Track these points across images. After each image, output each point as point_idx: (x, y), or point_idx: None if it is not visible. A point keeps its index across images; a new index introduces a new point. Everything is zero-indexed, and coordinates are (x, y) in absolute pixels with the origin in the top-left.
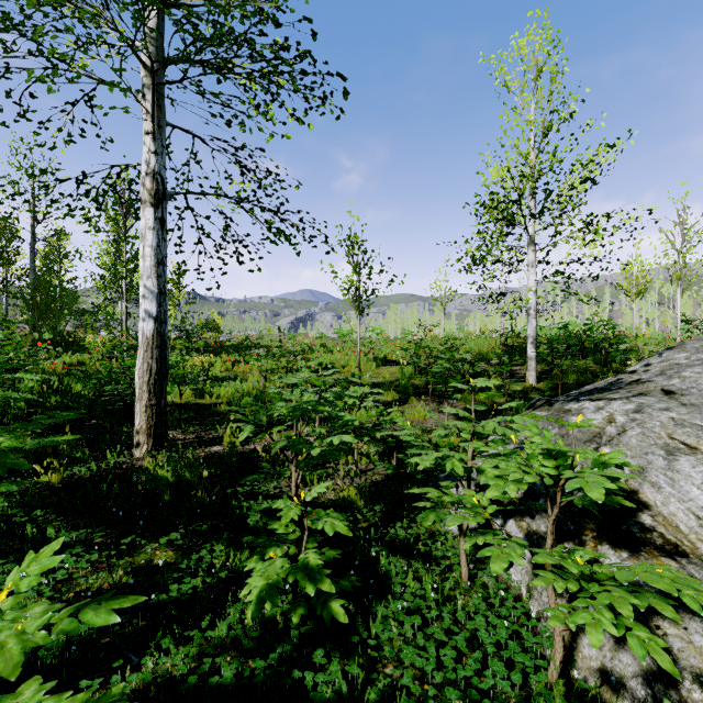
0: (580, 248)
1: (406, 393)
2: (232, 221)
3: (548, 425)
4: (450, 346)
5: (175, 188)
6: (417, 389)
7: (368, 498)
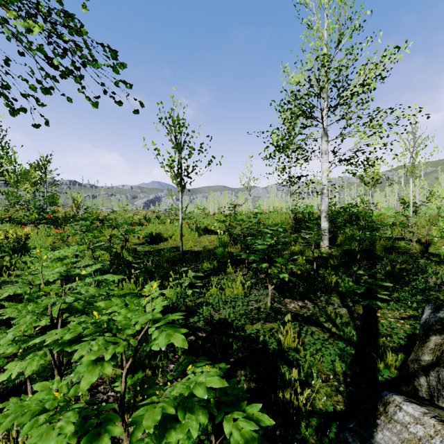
0: (366, 139)
1: (224, 262)
2: None
3: None
4: (258, 219)
5: None
6: (233, 257)
7: None
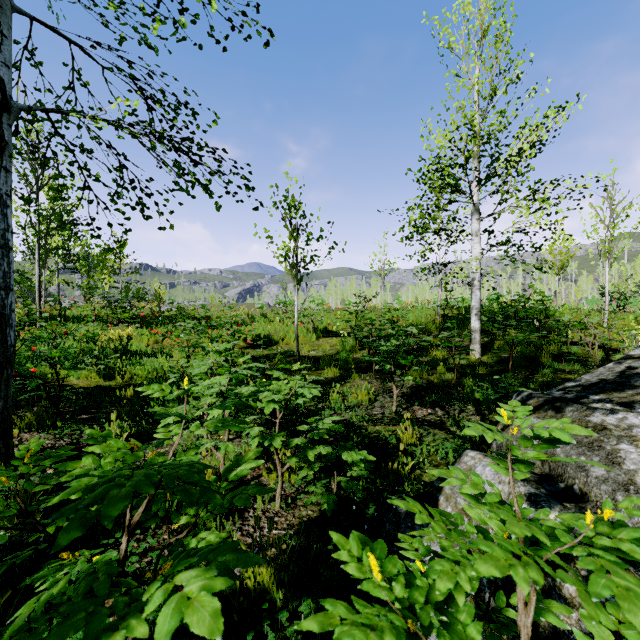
0: (526, 217)
1: (348, 369)
2: (126, 159)
3: (577, 454)
4: (392, 317)
5: (60, 121)
6: (359, 363)
7: (289, 591)
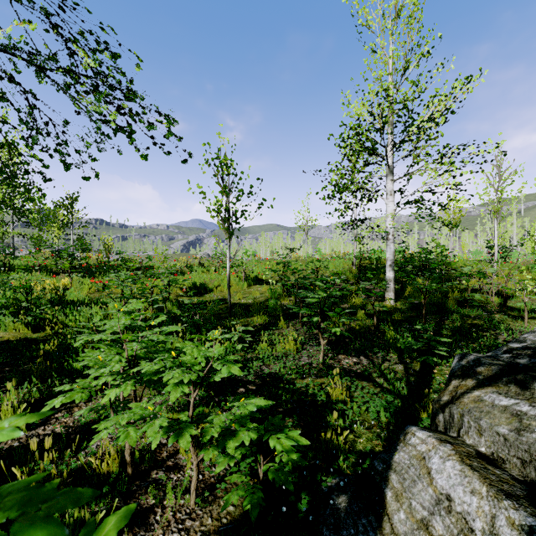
0: (435, 178)
1: (276, 316)
2: (35, 98)
3: None
4: (315, 267)
5: None
6: (286, 310)
7: None
